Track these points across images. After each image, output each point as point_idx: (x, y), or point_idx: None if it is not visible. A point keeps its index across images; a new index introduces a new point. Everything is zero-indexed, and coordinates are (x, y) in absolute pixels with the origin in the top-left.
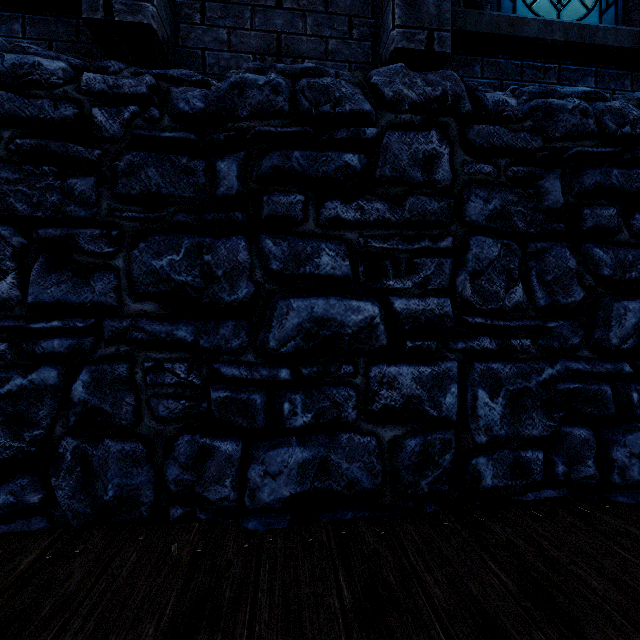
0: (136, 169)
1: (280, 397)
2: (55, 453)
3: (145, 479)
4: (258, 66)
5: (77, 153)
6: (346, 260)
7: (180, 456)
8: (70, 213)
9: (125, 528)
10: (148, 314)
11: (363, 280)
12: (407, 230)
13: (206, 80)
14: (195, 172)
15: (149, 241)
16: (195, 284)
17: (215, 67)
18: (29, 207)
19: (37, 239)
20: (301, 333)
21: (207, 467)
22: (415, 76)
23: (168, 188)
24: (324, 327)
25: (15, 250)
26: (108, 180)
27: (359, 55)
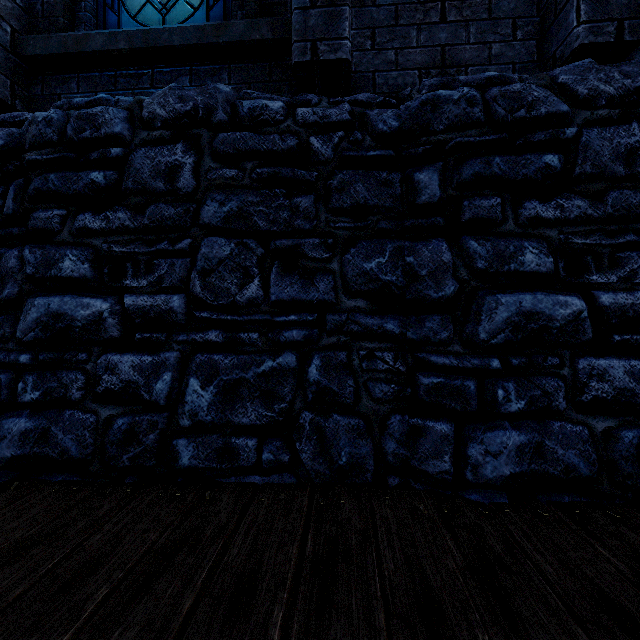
0: (345, 185)
1: (491, 384)
2: (296, 423)
3: (369, 450)
4: (440, 81)
5: (301, 176)
6: (549, 257)
7: (395, 433)
8: (298, 226)
9: (361, 489)
10: (360, 309)
11: (563, 276)
12: (607, 225)
13: (387, 100)
14: (393, 184)
15: (358, 247)
16: (398, 283)
17: (384, 86)
18: (267, 223)
19: (274, 249)
20: (510, 326)
21: (420, 444)
22: (611, 70)
23: (373, 200)
24: (531, 321)
25: (258, 258)
26: (322, 197)
27: (523, 55)
